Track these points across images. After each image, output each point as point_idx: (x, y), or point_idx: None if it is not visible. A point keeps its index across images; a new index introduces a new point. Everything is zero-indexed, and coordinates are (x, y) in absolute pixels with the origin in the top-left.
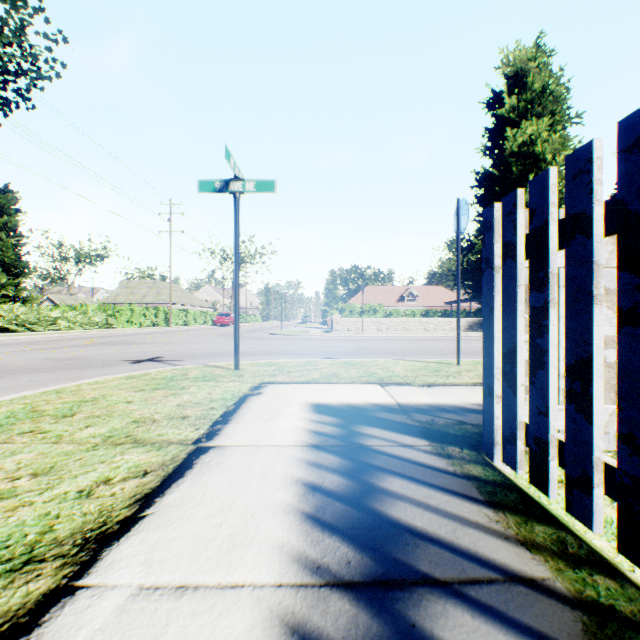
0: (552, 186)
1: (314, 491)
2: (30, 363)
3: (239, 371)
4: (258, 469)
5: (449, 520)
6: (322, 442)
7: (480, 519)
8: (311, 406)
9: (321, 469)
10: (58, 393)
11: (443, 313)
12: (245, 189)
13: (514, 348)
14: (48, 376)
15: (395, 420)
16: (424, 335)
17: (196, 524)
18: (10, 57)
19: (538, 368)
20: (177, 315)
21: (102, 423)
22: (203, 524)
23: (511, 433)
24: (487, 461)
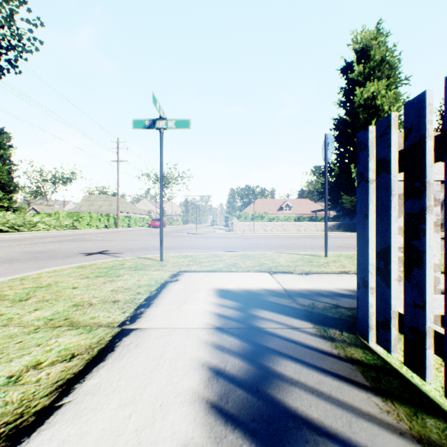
0: (429, 106)
1: (218, 376)
2: (11, 255)
3: (163, 262)
4: (170, 352)
5: (343, 411)
6: (225, 325)
7: (371, 409)
8: (216, 291)
9: (224, 352)
10: (22, 280)
11: (310, 218)
12: (167, 126)
13: (388, 248)
14: (21, 265)
15: (283, 304)
16: (297, 234)
17: (107, 415)
18: (2, 36)
19: (414, 266)
20: (123, 220)
21: (48, 307)
22: (113, 415)
23: (385, 320)
24: (364, 343)
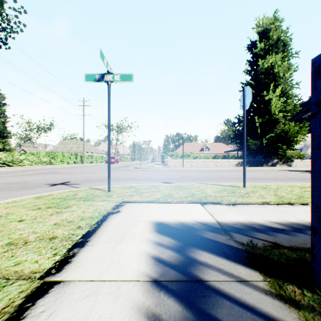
0: None
1: None
2: None
3: (110, 192)
4: None
5: None
6: (162, 275)
7: None
8: (154, 225)
9: None
10: None
11: (223, 157)
12: (114, 79)
13: None
14: None
15: (221, 242)
16: (216, 168)
17: None
18: None
19: None
20: (87, 158)
21: None
22: None
23: None
24: None
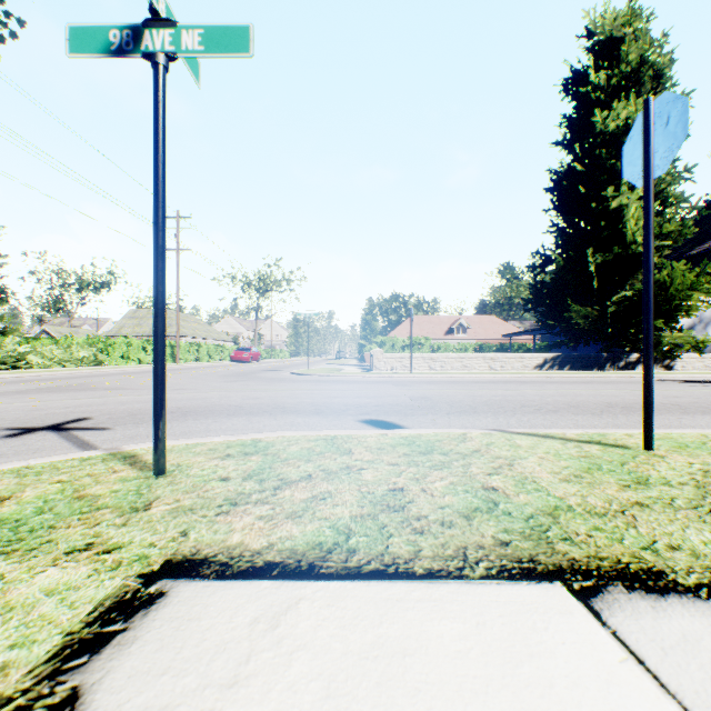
0: None
1: None
2: None
3: (158, 481)
4: None
5: None
6: None
7: None
8: None
9: None
10: None
11: (499, 347)
12: (179, 46)
13: None
14: None
15: None
16: (493, 375)
17: None
18: None
19: None
20: (187, 350)
21: None
22: None
23: None
24: None
